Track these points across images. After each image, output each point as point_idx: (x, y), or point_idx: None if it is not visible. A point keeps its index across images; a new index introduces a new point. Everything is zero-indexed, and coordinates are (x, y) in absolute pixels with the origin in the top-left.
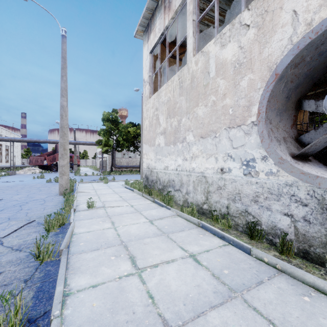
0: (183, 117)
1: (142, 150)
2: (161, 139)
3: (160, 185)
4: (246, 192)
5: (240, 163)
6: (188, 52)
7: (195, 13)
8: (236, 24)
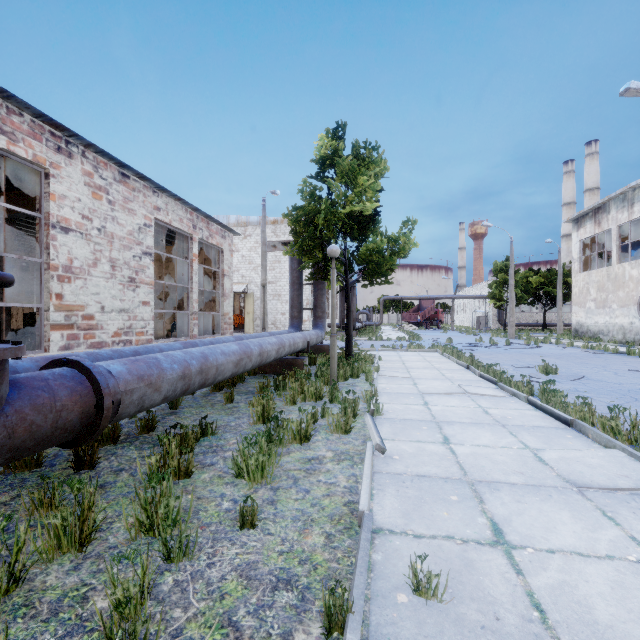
0: (609, 294)
1: (558, 306)
2: (592, 304)
3: (591, 334)
4: None
5: (638, 320)
6: (613, 260)
7: (618, 240)
8: (637, 263)
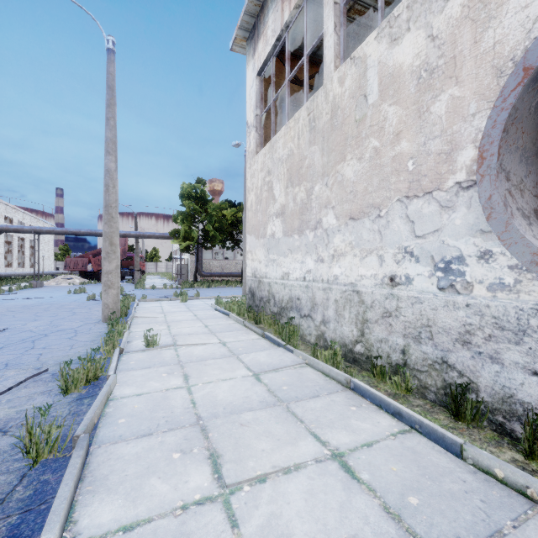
0: (316, 184)
1: (245, 246)
2: (277, 224)
3: (275, 306)
4: (444, 323)
5: (431, 265)
6: (325, 64)
7: None
8: None
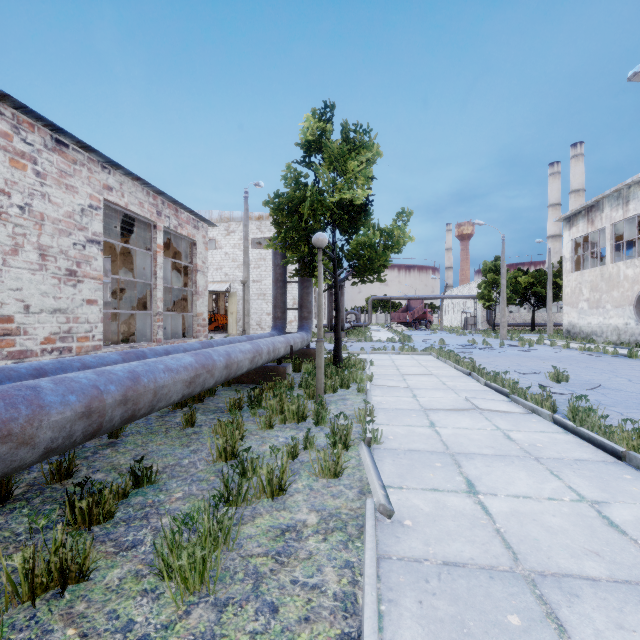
0: (603, 294)
1: (549, 307)
2: (584, 304)
3: (583, 335)
4: (636, 332)
5: (634, 320)
6: (607, 260)
7: (612, 239)
8: (632, 262)
